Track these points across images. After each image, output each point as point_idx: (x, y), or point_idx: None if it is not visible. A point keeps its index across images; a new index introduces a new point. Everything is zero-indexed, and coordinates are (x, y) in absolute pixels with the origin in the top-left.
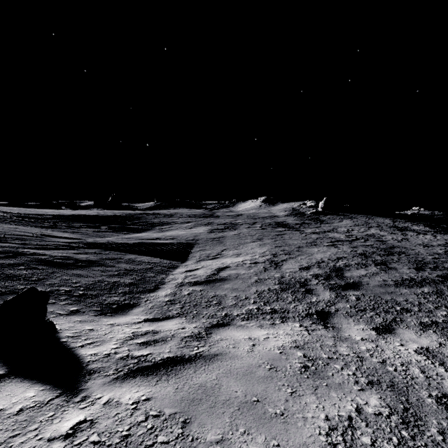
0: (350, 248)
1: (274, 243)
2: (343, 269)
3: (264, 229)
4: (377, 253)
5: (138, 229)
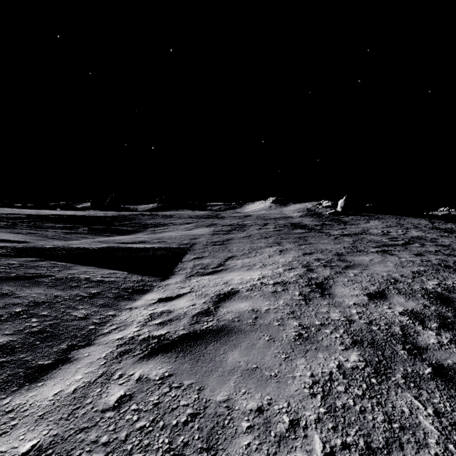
0: (415, 256)
1: (300, 249)
2: (452, 299)
3: (280, 231)
4: None
5: (126, 230)
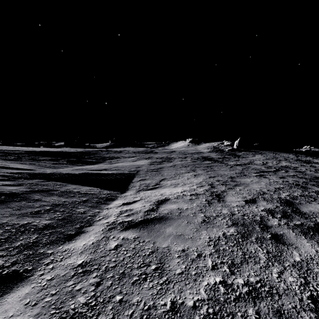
0: (279, 179)
1: (207, 174)
2: (293, 203)
3: (195, 162)
4: (310, 184)
5: (92, 162)
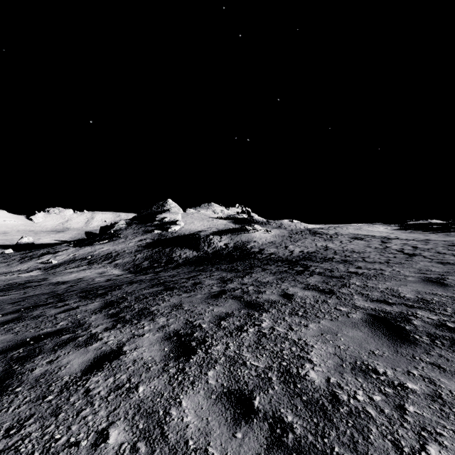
0: None
1: None
2: None
3: None
4: None
5: (142, 271)
